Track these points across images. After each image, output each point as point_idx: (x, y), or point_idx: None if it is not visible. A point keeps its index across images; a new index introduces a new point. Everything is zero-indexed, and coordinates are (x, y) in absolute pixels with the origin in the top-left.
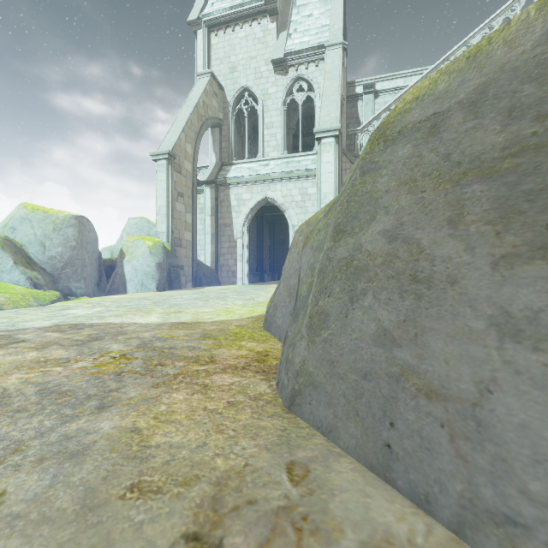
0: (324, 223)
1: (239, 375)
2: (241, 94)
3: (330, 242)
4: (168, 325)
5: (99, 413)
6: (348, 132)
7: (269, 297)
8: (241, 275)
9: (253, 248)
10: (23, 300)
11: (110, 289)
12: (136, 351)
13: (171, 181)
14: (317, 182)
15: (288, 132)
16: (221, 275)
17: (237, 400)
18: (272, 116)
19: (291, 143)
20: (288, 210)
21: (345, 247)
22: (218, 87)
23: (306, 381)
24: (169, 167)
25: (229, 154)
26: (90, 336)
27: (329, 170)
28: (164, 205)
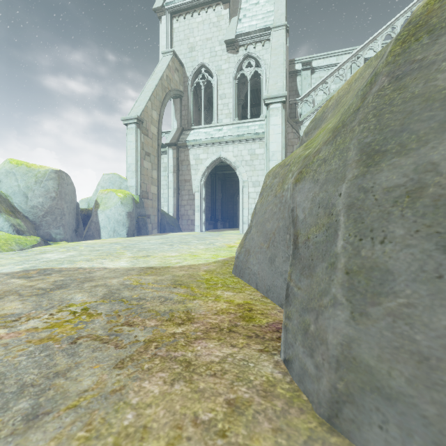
0: (331, 151)
1: (228, 343)
2: (199, 70)
3: (357, 168)
4: (136, 270)
5: (24, 435)
6: (289, 101)
7: (226, 242)
8: (198, 223)
9: (208, 201)
10: (5, 244)
11: (86, 235)
12: (101, 303)
13: (139, 142)
14: (266, 142)
15: (237, 103)
16: (181, 223)
17: (240, 397)
18: (225, 88)
19: (240, 112)
20: (238, 168)
21: (395, 171)
22: (179, 64)
23: (363, 381)
24: (137, 130)
25: (189, 121)
26: (55, 284)
27: (276, 132)
28: (134, 162)
